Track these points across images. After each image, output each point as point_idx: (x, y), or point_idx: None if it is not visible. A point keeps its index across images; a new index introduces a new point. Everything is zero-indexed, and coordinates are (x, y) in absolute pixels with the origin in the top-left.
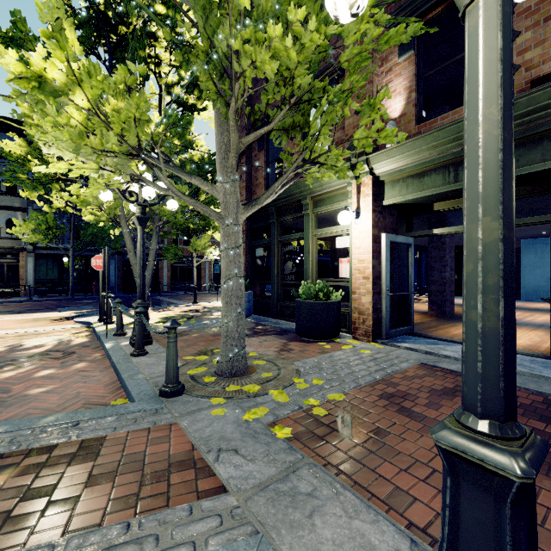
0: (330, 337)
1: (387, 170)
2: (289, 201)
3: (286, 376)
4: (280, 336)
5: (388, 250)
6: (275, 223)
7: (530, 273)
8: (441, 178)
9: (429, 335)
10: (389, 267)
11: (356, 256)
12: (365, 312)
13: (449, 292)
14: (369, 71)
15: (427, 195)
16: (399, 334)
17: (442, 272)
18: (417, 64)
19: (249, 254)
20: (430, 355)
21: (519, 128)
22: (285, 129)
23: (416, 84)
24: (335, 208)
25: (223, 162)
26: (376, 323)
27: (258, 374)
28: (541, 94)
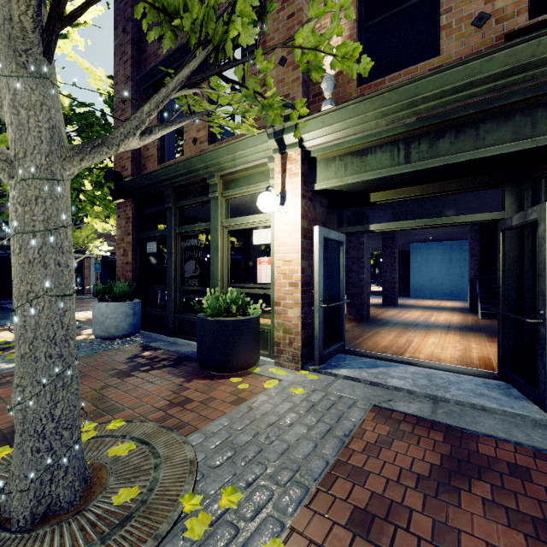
0: (246, 367)
1: (321, 143)
2: (191, 180)
3: (167, 492)
4: (174, 369)
5: (322, 248)
6: (173, 209)
7: (418, 273)
8: (388, 157)
9: (363, 352)
10: (323, 270)
11: (281, 256)
12: (292, 329)
13: (366, 294)
14: (299, 8)
15: (369, 180)
16: (333, 355)
17: (361, 274)
18: (358, 8)
19: (136, 249)
20: (377, 386)
21: (490, 95)
22: (168, 13)
23: (357, 34)
24: (252, 192)
25: (6, 27)
26: (306, 343)
27: (106, 499)
28: (525, 47)
